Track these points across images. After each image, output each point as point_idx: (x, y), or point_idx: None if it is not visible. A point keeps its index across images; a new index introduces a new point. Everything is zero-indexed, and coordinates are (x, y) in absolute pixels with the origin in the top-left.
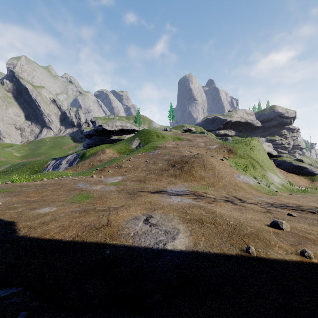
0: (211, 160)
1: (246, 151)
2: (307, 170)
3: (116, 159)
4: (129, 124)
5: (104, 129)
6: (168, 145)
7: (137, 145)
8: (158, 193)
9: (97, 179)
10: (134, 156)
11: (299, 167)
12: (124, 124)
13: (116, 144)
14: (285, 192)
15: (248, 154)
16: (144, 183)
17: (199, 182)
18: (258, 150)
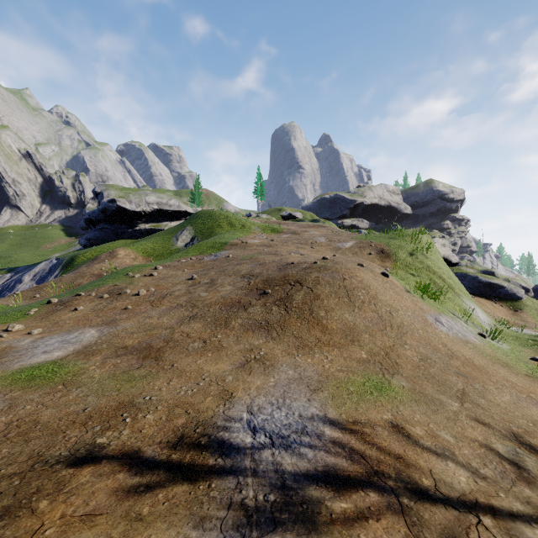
0: (363, 275)
1: (415, 254)
2: (504, 290)
3: (122, 271)
4: (175, 202)
5: (120, 208)
6: (251, 240)
7: (189, 241)
8: (172, 483)
9: (5, 341)
10: (169, 264)
11: (491, 284)
12: (164, 200)
13: (145, 239)
14: (523, 348)
15: (421, 261)
16: (154, 362)
17: (346, 351)
18: (435, 253)
